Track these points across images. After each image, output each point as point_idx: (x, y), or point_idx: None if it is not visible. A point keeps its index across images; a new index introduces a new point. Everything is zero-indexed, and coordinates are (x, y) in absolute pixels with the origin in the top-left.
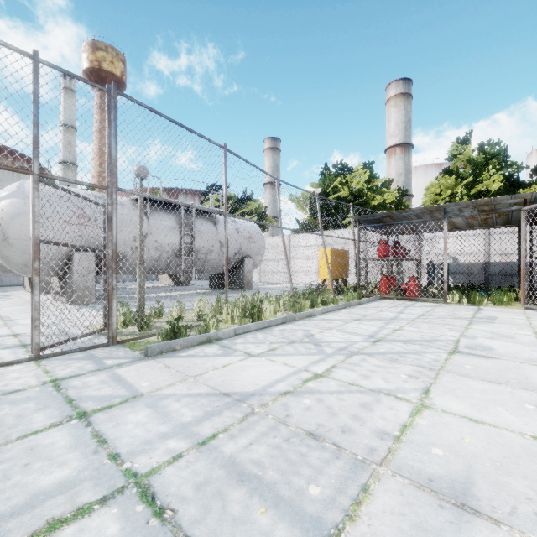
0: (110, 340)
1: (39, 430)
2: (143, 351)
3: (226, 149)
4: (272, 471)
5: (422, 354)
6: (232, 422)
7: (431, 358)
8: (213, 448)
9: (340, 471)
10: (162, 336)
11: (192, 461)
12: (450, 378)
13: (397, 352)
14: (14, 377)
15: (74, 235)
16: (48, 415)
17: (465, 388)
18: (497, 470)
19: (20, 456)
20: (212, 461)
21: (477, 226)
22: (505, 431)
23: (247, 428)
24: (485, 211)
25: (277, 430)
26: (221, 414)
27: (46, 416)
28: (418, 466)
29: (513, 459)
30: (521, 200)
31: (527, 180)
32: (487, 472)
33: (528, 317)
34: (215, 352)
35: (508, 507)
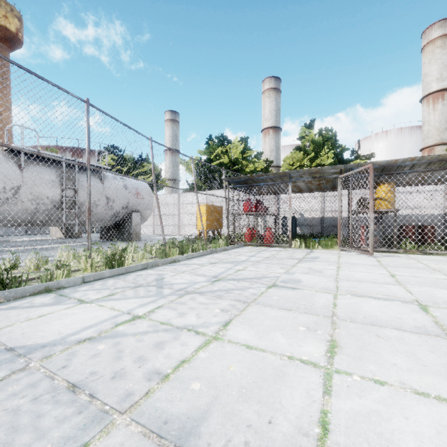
0: None
1: None
2: None
3: (88, 104)
4: None
5: (246, 289)
6: None
7: (251, 293)
8: None
9: (69, 430)
10: None
11: None
12: (255, 309)
13: (226, 289)
14: None
15: None
16: None
17: (261, 317)
18: (239, 397)
19: None
20: None
21: (315, 190)
22: (270, 355)
23: None
24: (316, 177)
25: (34, 388)
26: None
27: None
28: (164, 408)
29: (260, 383)
30: (338, 170)
31: (348, 158)
32: (228, 402)
33: (339, 256)
34: (44, 302)
35: (223, 440)
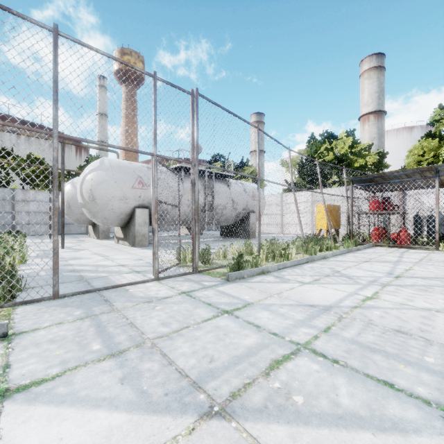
0: (194, 269)
1: (210, 318)
2: (222, 278)
3: (258, 129)
4: (389, 348)
5: None
6: (333, 321)
7: None
8: (335, 334)
9: (439, 351)
10: (229, 268)
11: (328, 339)
12: None
13: (422, 285)
14: (156, 290)
15: (136, 196)
16: (205, 311)
17: None
18: None
19: (216, 330)
20: (342, 340)
21: None
22: None
23: (347, 325)
24: None
25: (371, 327)
26: (320, 317)
27: (204, 311)
28: None
29: None
30: None
31: None
32: None
33: None
34: (274, 280)
35: None
